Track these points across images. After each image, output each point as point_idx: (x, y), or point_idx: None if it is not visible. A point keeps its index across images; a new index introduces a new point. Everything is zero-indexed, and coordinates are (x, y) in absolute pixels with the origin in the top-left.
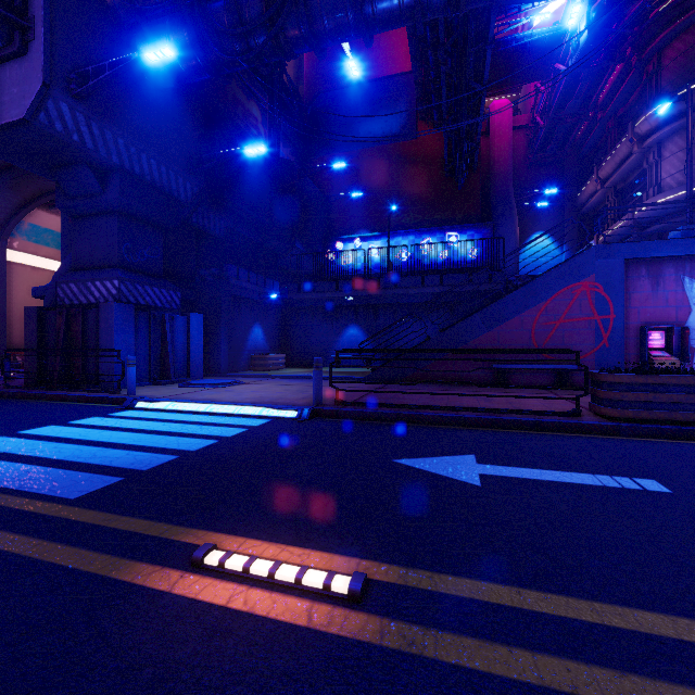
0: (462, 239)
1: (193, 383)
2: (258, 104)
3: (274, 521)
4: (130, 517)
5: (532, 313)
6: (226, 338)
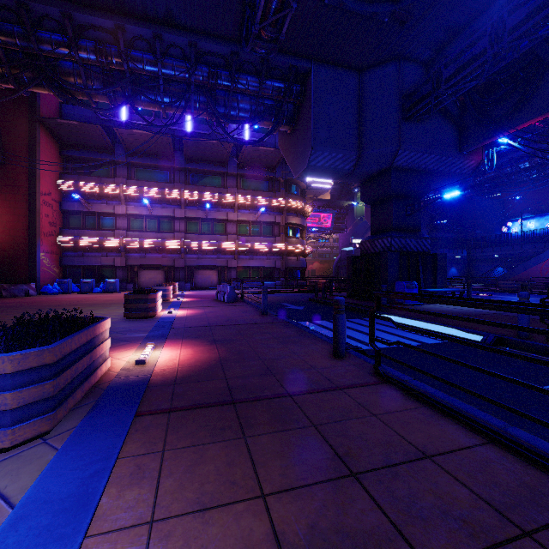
0: None
1: None
2: None
3: None
4: None
5: (540, 265)
6: None
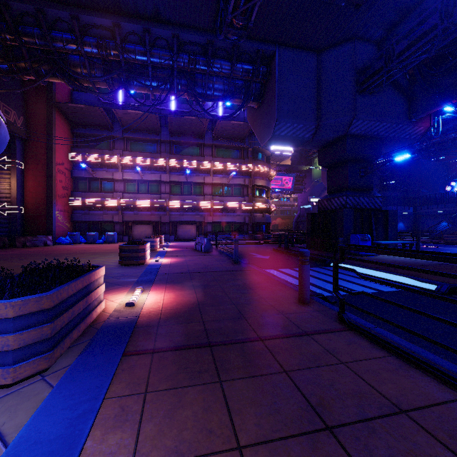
0: None
1: None
2: None
3: None
4: None
5: None
6: None
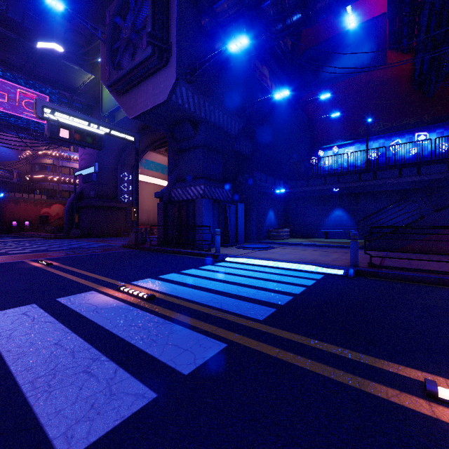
0: (430, 137)
1: (246, 247)
2: (267, 67)
3: (448, 365)
4: (318, 340)
5: None
6: (255, 218)
